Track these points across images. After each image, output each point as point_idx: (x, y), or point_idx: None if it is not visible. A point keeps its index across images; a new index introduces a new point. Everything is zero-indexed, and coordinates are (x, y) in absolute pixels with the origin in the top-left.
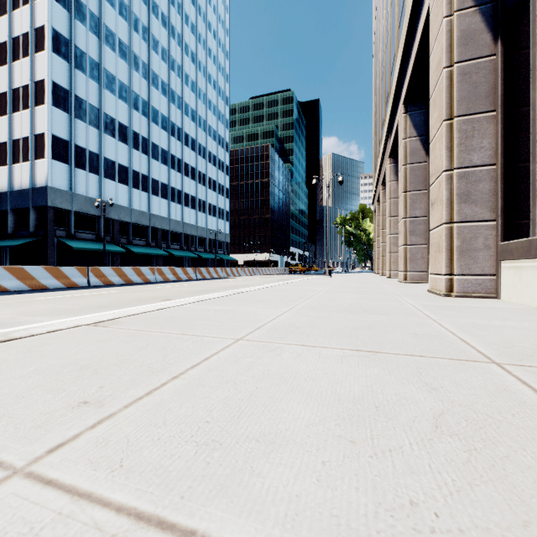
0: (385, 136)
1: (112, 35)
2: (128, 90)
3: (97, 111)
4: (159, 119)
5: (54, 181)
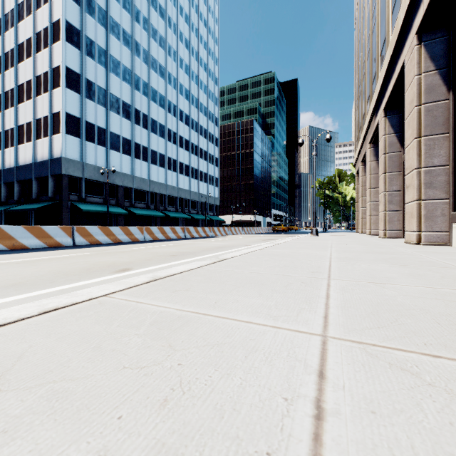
0: (380, 86)
1: (117, 26)
2: (131, 73)
3: (104, 91)
4: (158, 98)
5: (68, 153)
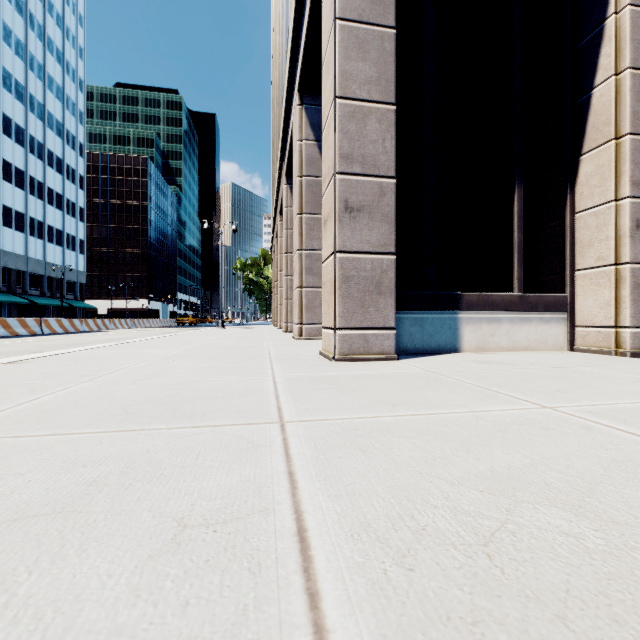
0: (276, 194)
1: None
2: None
3: None
4: None
5: None
